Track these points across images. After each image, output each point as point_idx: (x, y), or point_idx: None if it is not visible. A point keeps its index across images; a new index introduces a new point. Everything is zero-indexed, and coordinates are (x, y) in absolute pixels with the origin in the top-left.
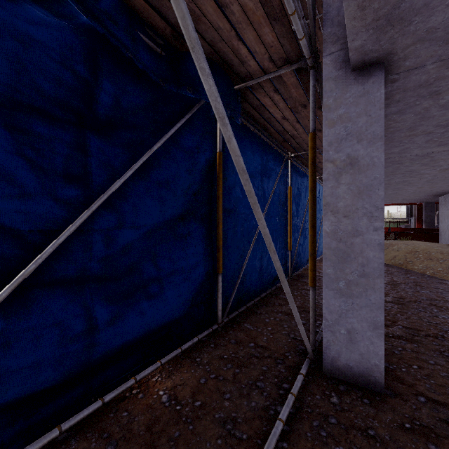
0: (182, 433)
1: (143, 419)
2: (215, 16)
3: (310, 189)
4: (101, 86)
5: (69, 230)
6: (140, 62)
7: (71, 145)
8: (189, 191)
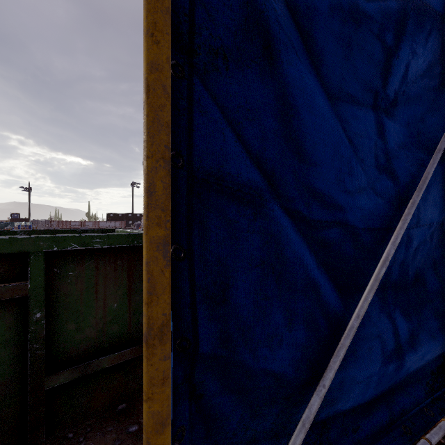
0: None
1: None
2: None
3: None
4: (402, 56)
5: (402, 228)
6: None
7: (375, 131)
8: None
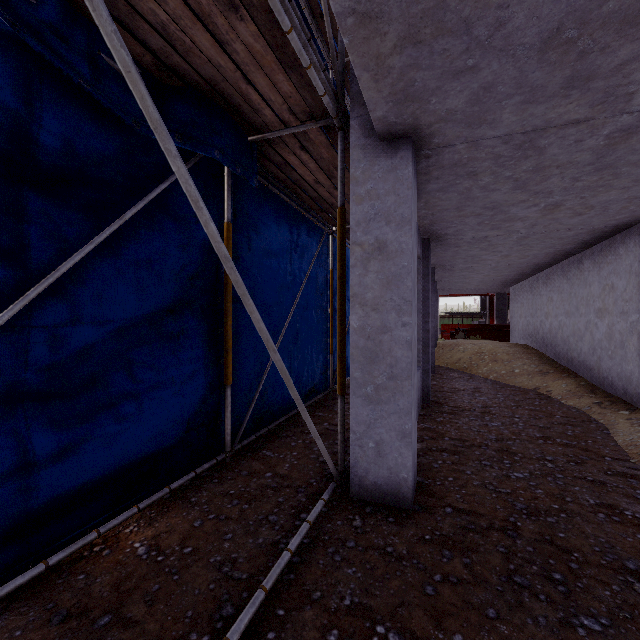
0: (163, 586)
1: (108, 579)
2: (213, 51)
3: (338, 276)
4: (44, 124)
5: None
6: (106, 97)
7: None
8: (182, 274)
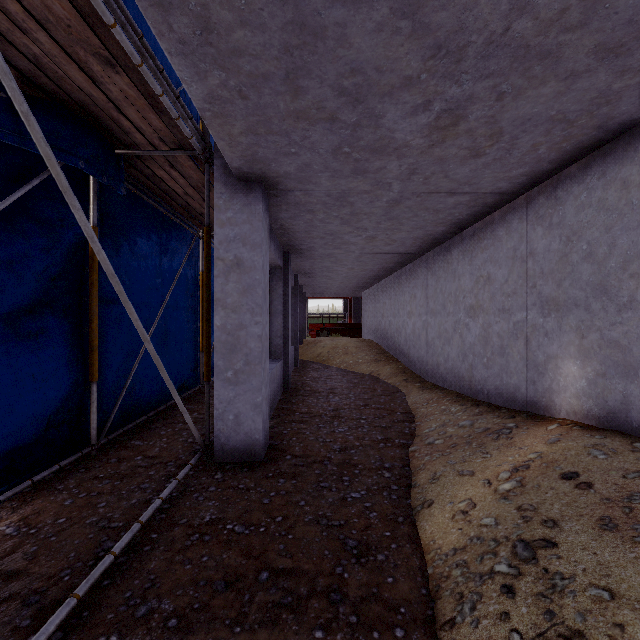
0: (42, 546)
1: None
2: (87, 85)
3: (205, 284)
4: None
5: None
6: None
7: None
8: (44, 275)
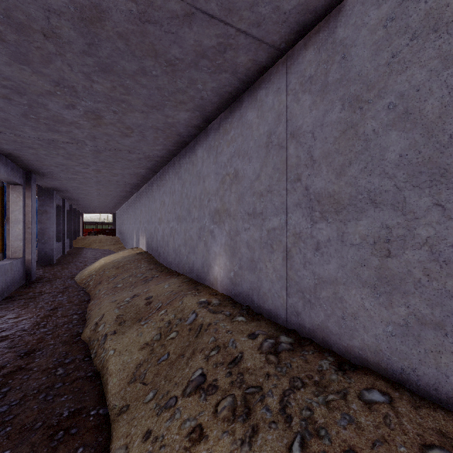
0: None
1: None
2: None
3: None
4: None
5: None
6: None
7: None
8: None
